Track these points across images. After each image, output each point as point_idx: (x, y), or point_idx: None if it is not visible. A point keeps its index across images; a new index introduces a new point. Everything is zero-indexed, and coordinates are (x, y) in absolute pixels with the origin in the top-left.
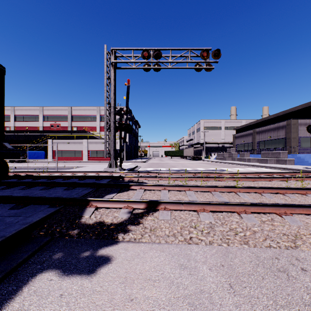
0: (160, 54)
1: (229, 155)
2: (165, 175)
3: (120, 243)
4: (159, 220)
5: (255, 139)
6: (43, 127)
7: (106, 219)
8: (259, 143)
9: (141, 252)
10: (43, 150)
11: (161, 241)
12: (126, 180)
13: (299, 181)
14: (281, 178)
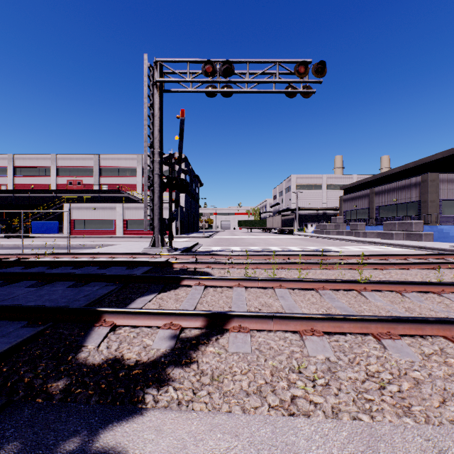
0: (231, 69)
1: (334, 226)
2: (239, 259)
3: (149, 411)
4: (229, 355)
5: (374, 203)
6: (56, 185)
7: (127, 352)
8: (380, 209)
9: (190, 439)
10: (58, 220)
11: (232, 408)
12: (176, 267)
13: (453, 269)
14: (425, 264)
